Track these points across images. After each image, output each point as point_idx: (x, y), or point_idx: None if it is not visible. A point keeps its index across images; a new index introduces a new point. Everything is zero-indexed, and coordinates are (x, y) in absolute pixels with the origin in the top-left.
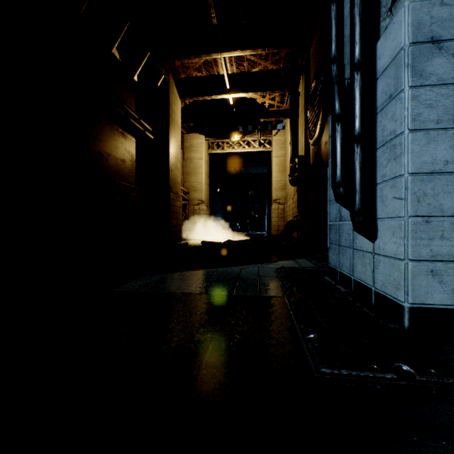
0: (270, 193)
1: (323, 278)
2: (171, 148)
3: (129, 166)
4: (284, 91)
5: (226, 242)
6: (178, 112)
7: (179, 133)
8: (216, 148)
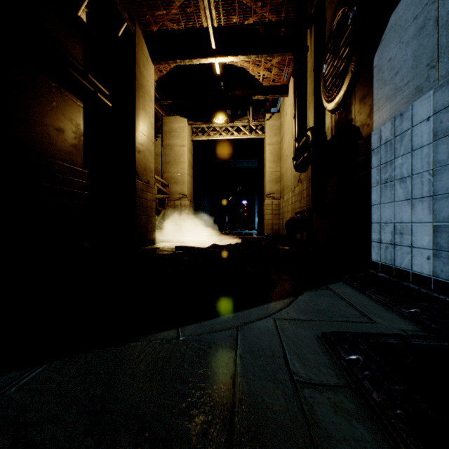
0: (261, 188)
1: None
2: (138, 122)
3: (71, 139)
4: (285, 55)
5: (210, 249)
6: (150, 79)
7: (152, 106)
8: (201, 134)
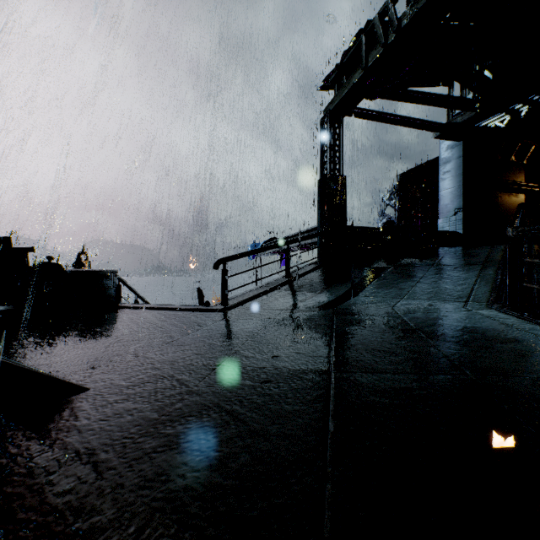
0: None
1: None
2: None
3: None
4: None
5: None
6: None
7: None
8: None
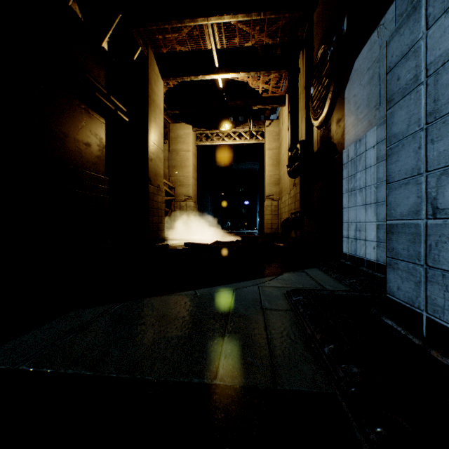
0: (262, 189)
1: (381, 322)
2: (150, 134)
3: (96, 151)
4: (281, 72)
5: (214, 244)
6: (160, 94)
7: (161, 118)
8: (205, 140)
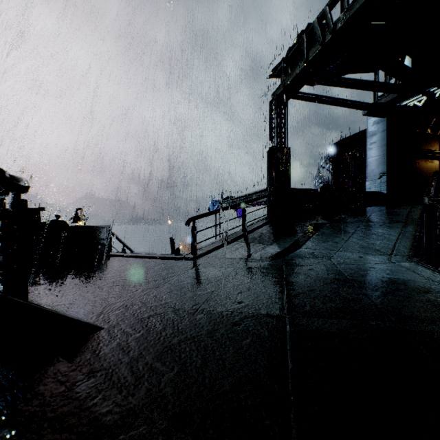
0: None
1: None
2: None
3: None
4: None
5: None
6: None
7: None
8: None
